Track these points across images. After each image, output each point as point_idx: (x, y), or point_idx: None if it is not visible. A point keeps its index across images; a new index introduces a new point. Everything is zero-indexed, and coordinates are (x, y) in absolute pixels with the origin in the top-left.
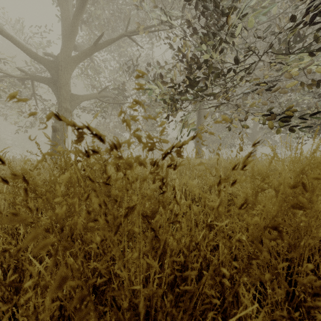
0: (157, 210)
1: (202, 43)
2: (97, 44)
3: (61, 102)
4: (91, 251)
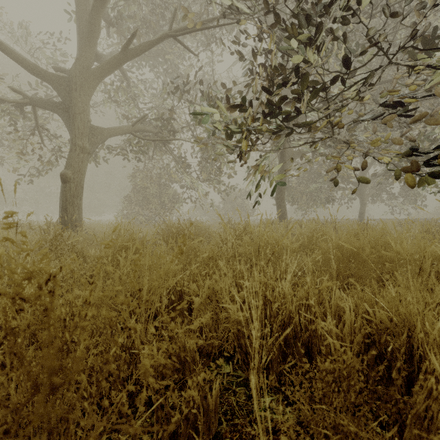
0: None
1: (292, 36)
2: (129, 50)
3: (75, 137)
4: None
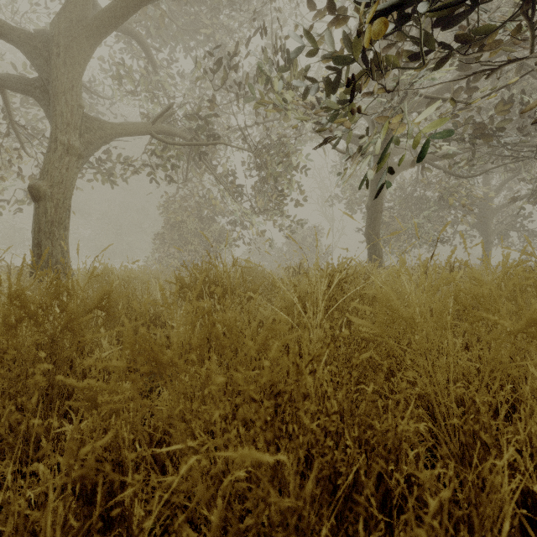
0: None
1: None
2: None
3: (55, 130)
4: None
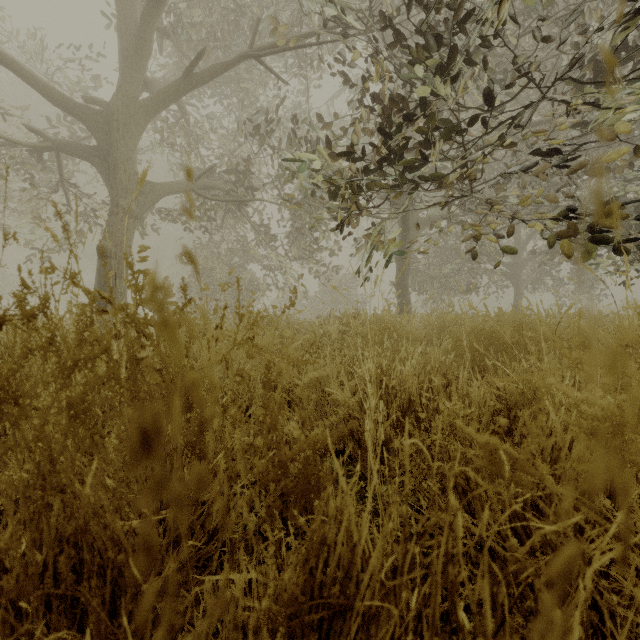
0: (320, 465)
1: (416, 61)
2: (192, 74)
3: (117, 196)
4: (120, 580)
